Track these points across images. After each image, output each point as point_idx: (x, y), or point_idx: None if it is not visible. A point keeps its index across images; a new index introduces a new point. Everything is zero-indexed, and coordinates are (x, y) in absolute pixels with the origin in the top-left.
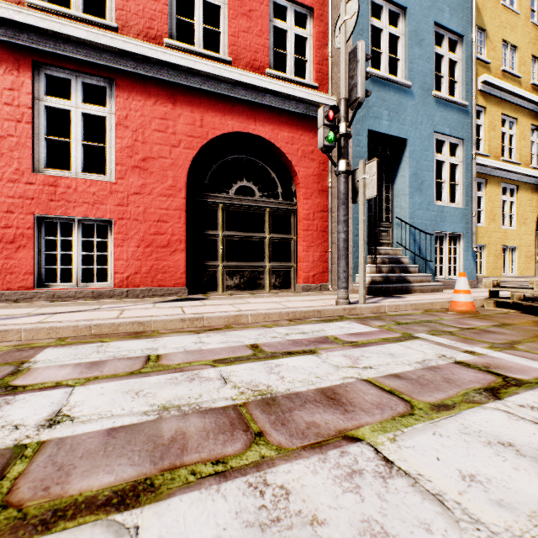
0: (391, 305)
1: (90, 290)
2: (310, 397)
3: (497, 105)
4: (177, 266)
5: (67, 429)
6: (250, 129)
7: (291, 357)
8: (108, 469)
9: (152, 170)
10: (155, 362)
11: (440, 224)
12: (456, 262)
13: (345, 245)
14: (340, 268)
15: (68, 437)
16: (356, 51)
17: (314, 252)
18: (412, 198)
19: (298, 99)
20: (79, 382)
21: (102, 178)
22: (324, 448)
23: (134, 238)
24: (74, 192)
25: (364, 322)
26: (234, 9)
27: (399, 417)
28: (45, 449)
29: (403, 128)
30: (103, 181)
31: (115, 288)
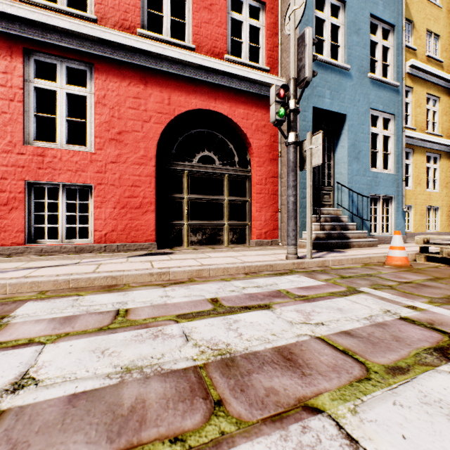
0: (334, 260)
1: (73, 245)
2: (267, 357)
3: (422, 86)
4: (148, 225)
5: (30, 395)
6: (210, 107)
7: (248, 312)
8: (62, 448)
9: (126, 142)
10: (124, 317)
11: (375, 187)
12: (389, 221)
13: (294, 207)
14: (289, 227)
15: (29, 405)
16: (304, 36)
17: (266, 212)
18: (350, 166)
19: (252, 81)
20: (50, 339)
21: (84, 149)
22: (285, 422)
23: (111, 200)
24: (59, 161)
25: (311, 275)
26: (197, 3)
27: (356, 382)
28: (3, 420)
29: (342, 105)
30: (84, 151)
31: (95, 244)
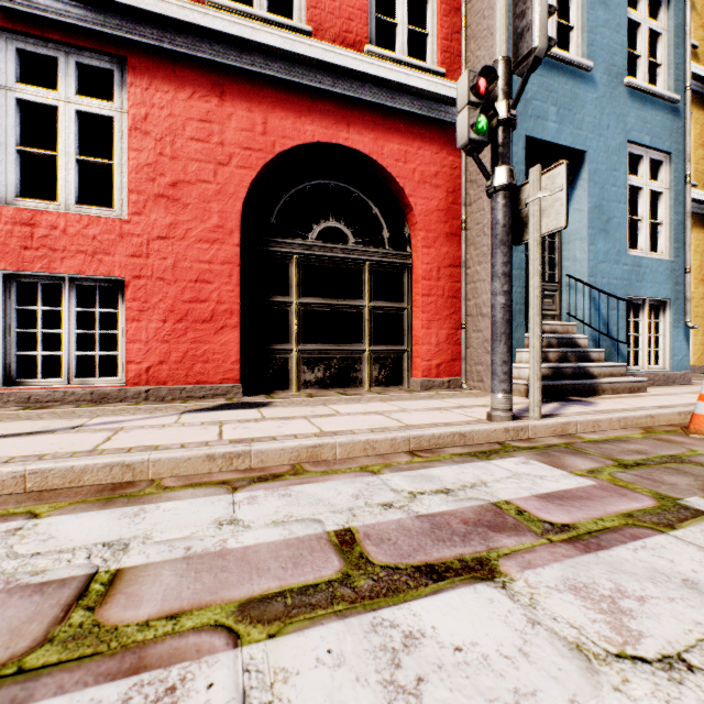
0: (585, 421)
1: (87, 390)
2: None
3: None
4: (226, 352)
5: None
6: (339, 139)
7: (438, 594)
8: None
9: (187, 201)
10: (90, 612)
11: (637, 284)
12: (659, 344)
13: (505, 315)
14: (496, 357)
15: None
16: None
17: (439, 329)
18: (593, 245)
19: (414, 92)
20: None
21: (109, 214)
22: None
23: (159, 307)
24: (62, 236)
25: (553, 460)
26: None
27: None
28: None
29: (579, 134)
30: (109, 217)
31: (128, 387)
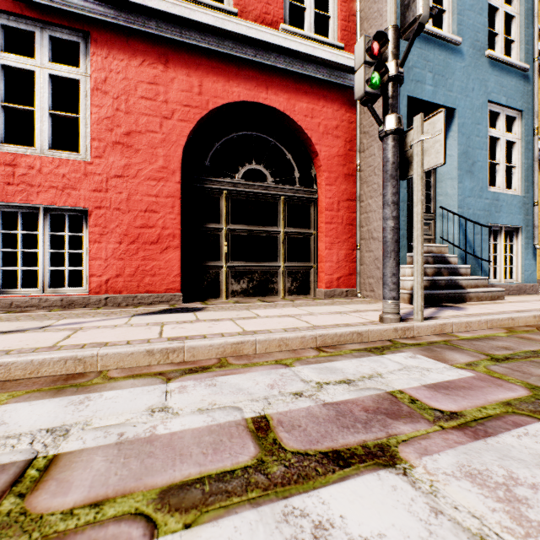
0: (459, 323)
1: (58, 297)
2: None
3: None
4: (170, 267)
5: None
6: (260, 99)
7: (345, 481)
8: None
9: (138, 147)
10: (20, 499)
11: (495, 214)
12: (513, 262)
13: (394, 236)
14: (386, 270)
15: None
16: None
17: (339, 250)
18: (461, 183)
19: (319, 61)
20: None
21: (75, 157)
22: None
23: (116, 232)
24: (38, 174)
25: (435, 354)
26: None
27: None
28: None
29: (450, 95)
30: (76, 160)
31: (91, 295)
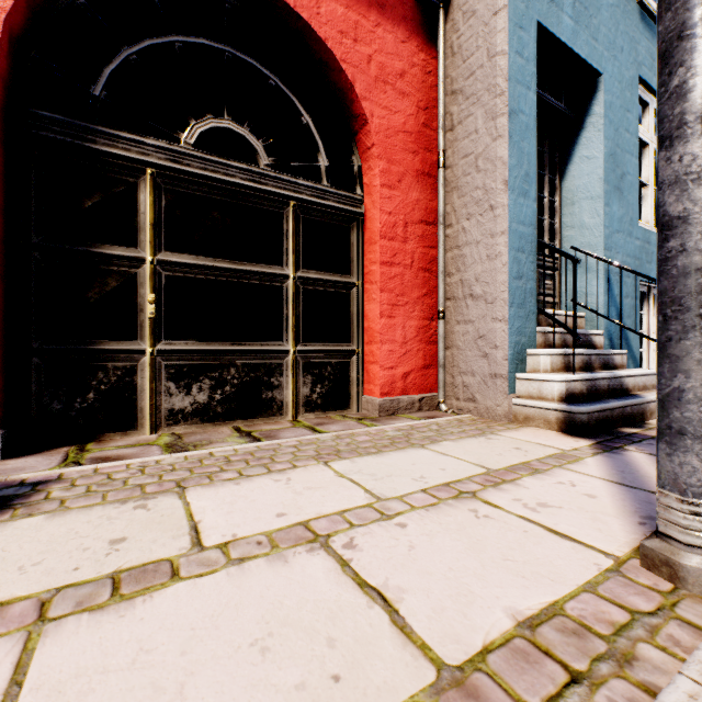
0: None
1: None
2: None
3: None
4: None
5: None
6: None
7: None
8: None
9: None
10: None
11: (646, 266)
12: None
13: None
14: (697, 380)
15: None
16: None
17: (407, 319)
18: (608, 206)
19: None
20: None
21: None
22: None
23: None
24: None
25: None
26: None
27: None
28: None
29: (595, 46)
30: None
31: None
